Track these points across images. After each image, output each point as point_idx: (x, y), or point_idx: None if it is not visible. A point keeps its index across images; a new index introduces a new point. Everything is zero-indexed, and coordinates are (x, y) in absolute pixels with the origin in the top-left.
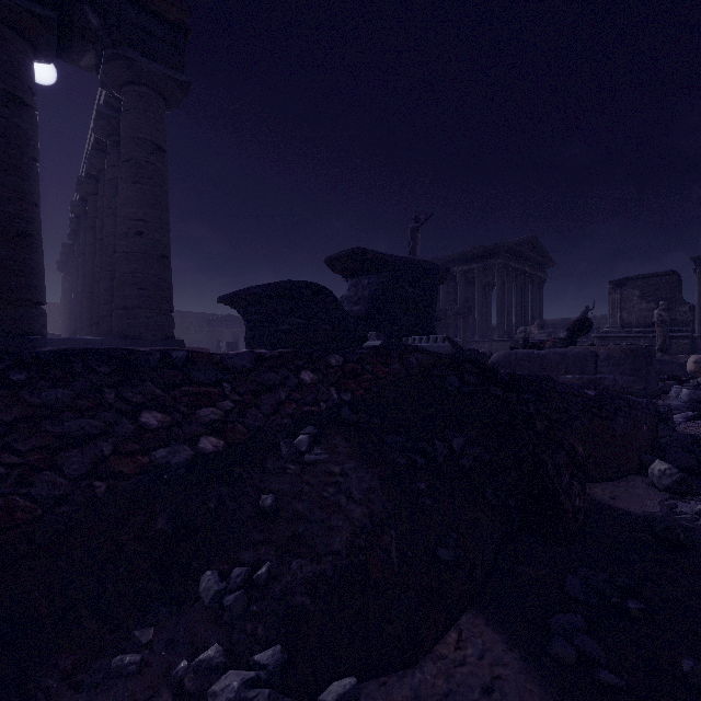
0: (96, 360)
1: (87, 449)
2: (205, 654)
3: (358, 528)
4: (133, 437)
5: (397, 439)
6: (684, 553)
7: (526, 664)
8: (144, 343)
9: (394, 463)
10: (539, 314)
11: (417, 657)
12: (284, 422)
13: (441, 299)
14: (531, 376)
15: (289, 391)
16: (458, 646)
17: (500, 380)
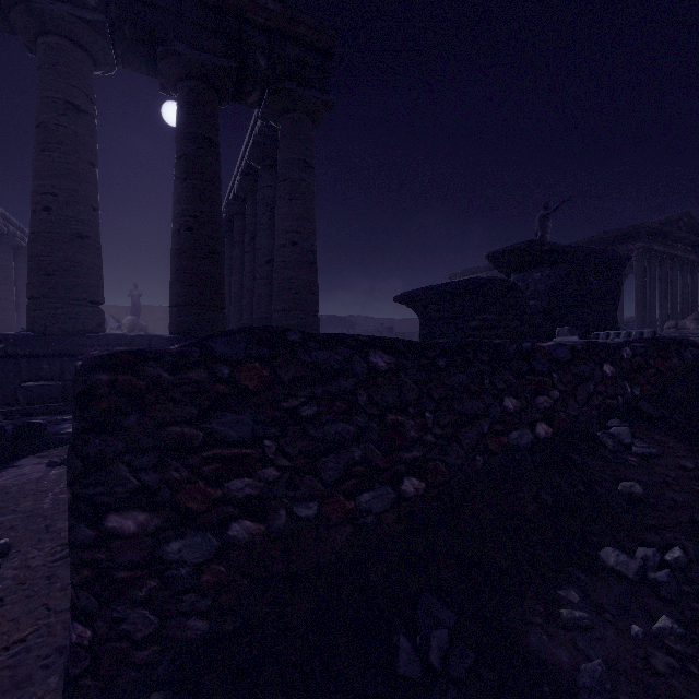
0: (480, 350)
1: (474, 427)
2: (660, 622)
3: None
4: (499, 419)
5: None
6: None
7: None
8: None
9: None
10: (692, 306)
11: None
12: (592, 413)
13: None
14: None
15: (595, 383)
16: None
17: None
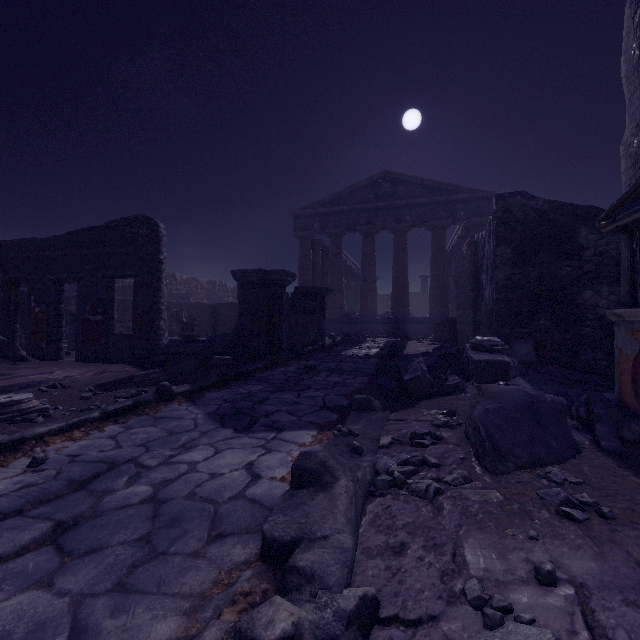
0: None
1: None
2: None
3: None
4: None
5: None
6: None
7: None
8: None
9: None
10: None
11: None
12: None
13: None
14: None
15: None
16: None
17: None
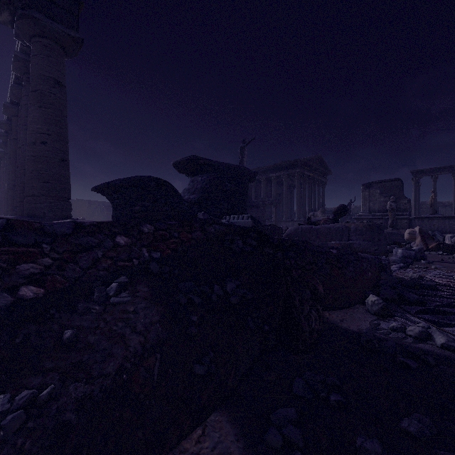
0: None
1: None
2: None
3: (133, 353)
4: None
5: (187, 285)
6: (377, 357)
7: (245, 451)
8: (47, 220)
9: (177, 302)
10: (322, 204)
11: (163, 453)
12: (100, 274)
13: (262, 194)
14: (293, 240)
15: (105, 251)
16: (199, 441)
17: (272, 243)
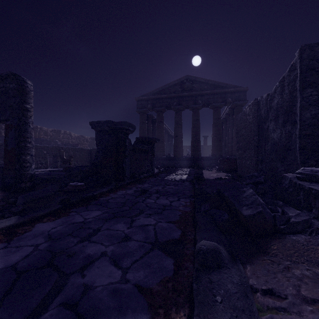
0: None
1: None
2: None
3: None
4: None
5: None
6: None
7: None
8: None
9: None
10: None
11: None
12: None
13: None
14: None
15: None
16: None
17: None
